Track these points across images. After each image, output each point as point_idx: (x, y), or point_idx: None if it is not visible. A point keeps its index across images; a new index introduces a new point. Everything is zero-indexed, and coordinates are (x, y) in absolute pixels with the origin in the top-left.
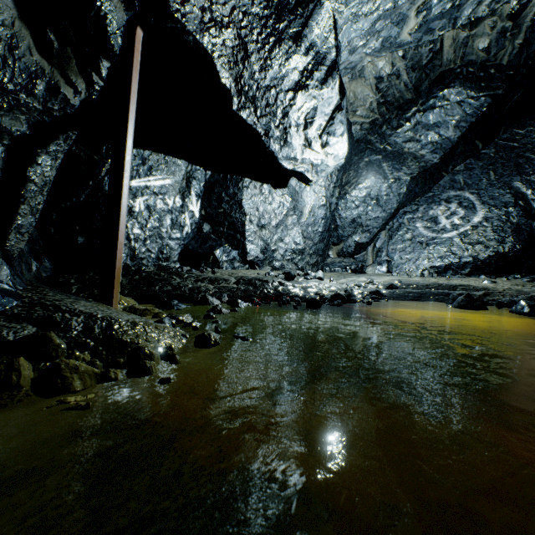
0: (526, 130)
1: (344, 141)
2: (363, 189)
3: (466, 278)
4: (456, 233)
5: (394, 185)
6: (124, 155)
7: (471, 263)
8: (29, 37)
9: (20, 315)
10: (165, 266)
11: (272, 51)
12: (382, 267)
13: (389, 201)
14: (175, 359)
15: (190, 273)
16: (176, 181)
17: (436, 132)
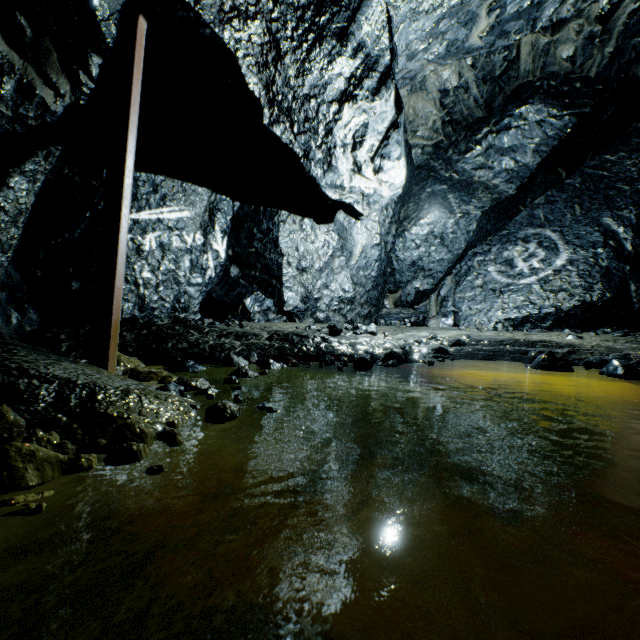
0: (617, 157)
1: (402, 166)
2: (425, 225)
3: (547, 333)
4: (536, 279)
5: (461, 221)
6: (122, 177)
7: (552, 315)
8: None
9: None
10: (183, 318)
11: (311, 51)
12: (447, 319)
13: (456, 239)
14: (175, 440)
15: (212, 327)
16: (197, 214)
17: (512, 158)
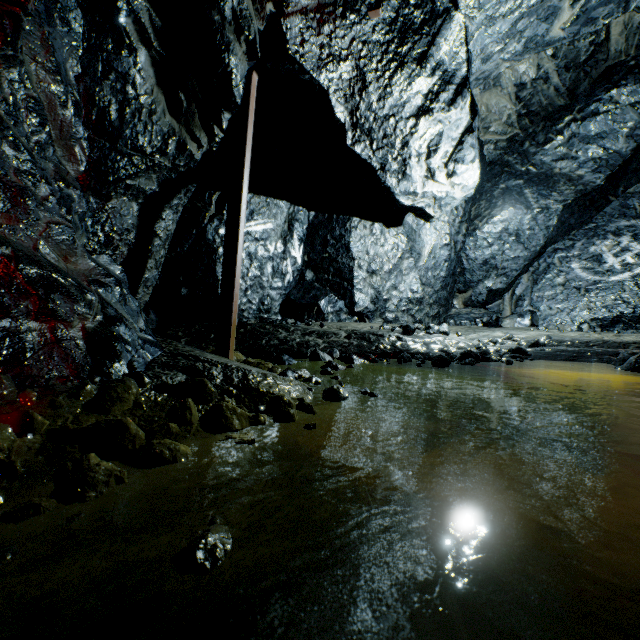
0: None
1: (475, 168)
2: (498, 223)
3: None
4: (629, 275)
5: (540, 217)
6: (240, 204)
7: None
8: (163, 100)
9: (169, 363)
10: (267, 318)
11: (392, 77)
12: (524, 319)
13: (534, 236)
14: (312, 409)
15: (295, 326)
16: (278, 225)
17: (600, 145)
